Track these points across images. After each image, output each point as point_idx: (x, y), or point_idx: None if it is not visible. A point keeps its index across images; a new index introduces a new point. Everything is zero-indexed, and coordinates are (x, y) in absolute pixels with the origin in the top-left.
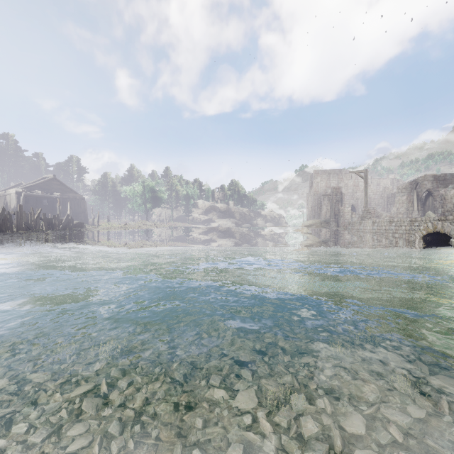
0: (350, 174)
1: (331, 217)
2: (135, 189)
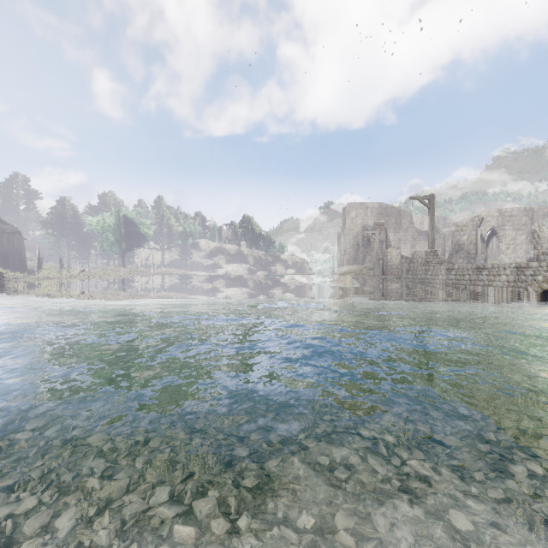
0: (391, 208)
1: (375, 262)
2: (105, 220)
